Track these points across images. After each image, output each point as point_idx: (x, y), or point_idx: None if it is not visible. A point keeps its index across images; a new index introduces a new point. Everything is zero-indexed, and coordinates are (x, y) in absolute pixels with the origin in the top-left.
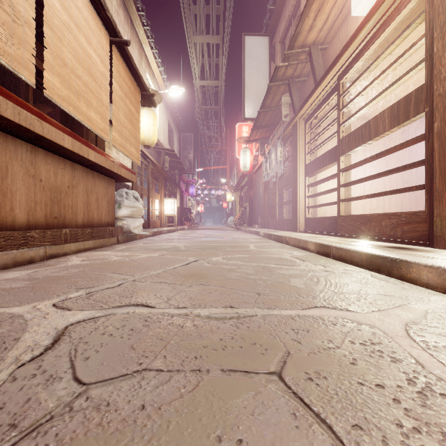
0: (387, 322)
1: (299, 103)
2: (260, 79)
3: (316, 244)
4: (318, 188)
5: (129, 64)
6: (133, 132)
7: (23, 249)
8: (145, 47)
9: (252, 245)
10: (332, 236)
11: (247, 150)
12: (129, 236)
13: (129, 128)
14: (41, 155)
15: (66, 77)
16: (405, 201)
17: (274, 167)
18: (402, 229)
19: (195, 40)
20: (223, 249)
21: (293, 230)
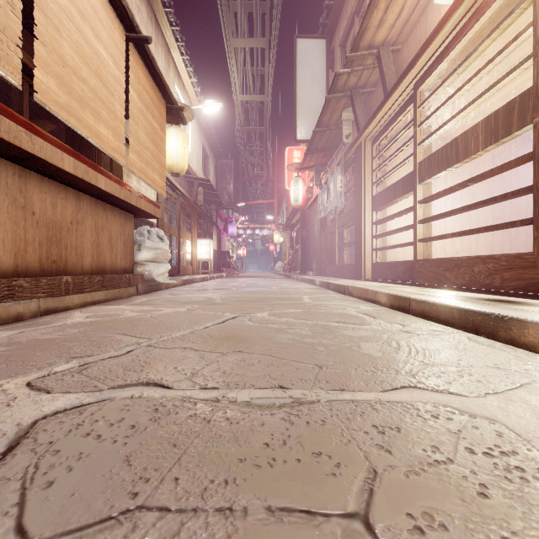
0: (513, 413)
1: (364, 120)
2: (316, 91)
3: (389, 295)
4: (387, 226)
5: (152, 68)
6: (156, 155)
7: (7, 302)
8: (174, 53)
9: (306, 297)
10: (407, 285)
11: (299, 180)
12: (152, 285)
13: (151, 149)
14: (34, 180)
15: (66, 78)
16: (497, 242)
17: (332, 200)
18: (502, 276)
19: (235, 44)
20: (269, 301)
21: (356, 278)
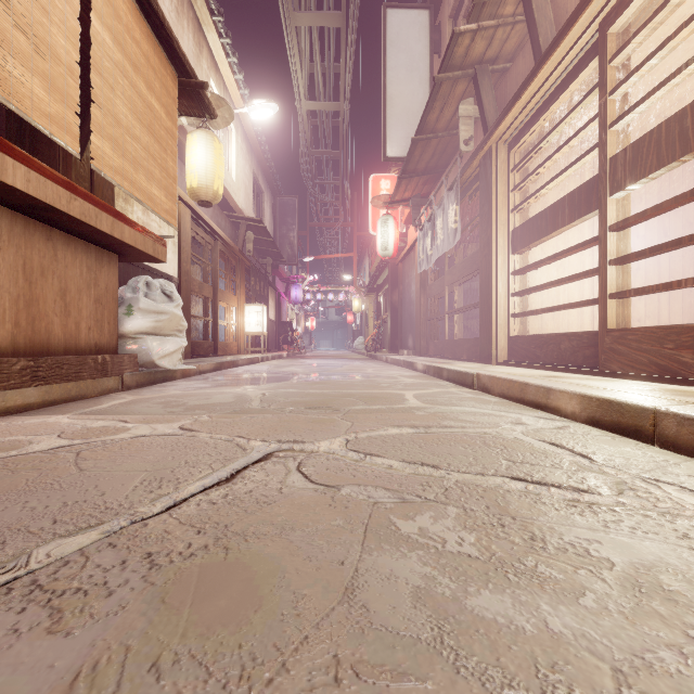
0: None
1: (495, 113)
2: (415, 86)
3: (587, 399)
4: (532, 278)
5: None
6: (157, 155)
7: None
8: (209, 33)
9: (410, 394)
10: (586, 375)
11: (390, 219)
12: (156, 373)
13: (145, 142)
14: None
15: None
16: None
17: (441, 244)
18: None
19: (297, 22)
20: (347, 405)
21: (481, 360)
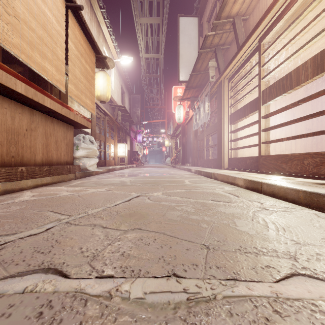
0: None
1: (223, 66)
2: (192, 50)
3: (245, 180)
4: (238, 134)
5: (84, 29)
6: (88, 87)
7: None
8: (102, 26)
9: (187, 180)
10: (253, 173)
11: (181, 106)
12: (86, 173)
13: (84, 83)
14: None
15: (18, 26)
16: (308, 145)
17: (202, 118)
18: None
19: (141, 21)
20: (162, 184)
21: (218, 167)
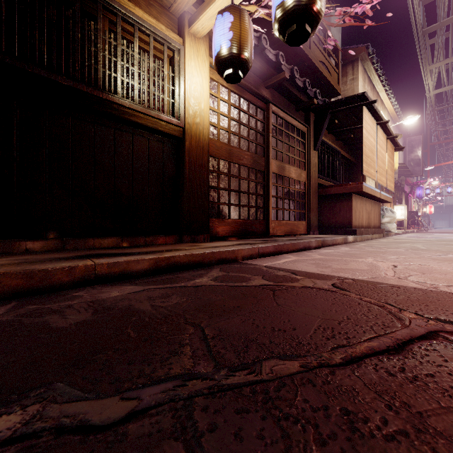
0: None
1: None
2: None
3: None
4: None
5: (393, 141)
6: (392, 175)
7: (368, 235)
8: (381, 93)
9: None
10: None
11: None
12: (386, 234)
13: (391, 174)
14: (366, 200)
15: (379, 171)
16: None
17: None
18: None
19: (431, 68)
20: None
21: None
